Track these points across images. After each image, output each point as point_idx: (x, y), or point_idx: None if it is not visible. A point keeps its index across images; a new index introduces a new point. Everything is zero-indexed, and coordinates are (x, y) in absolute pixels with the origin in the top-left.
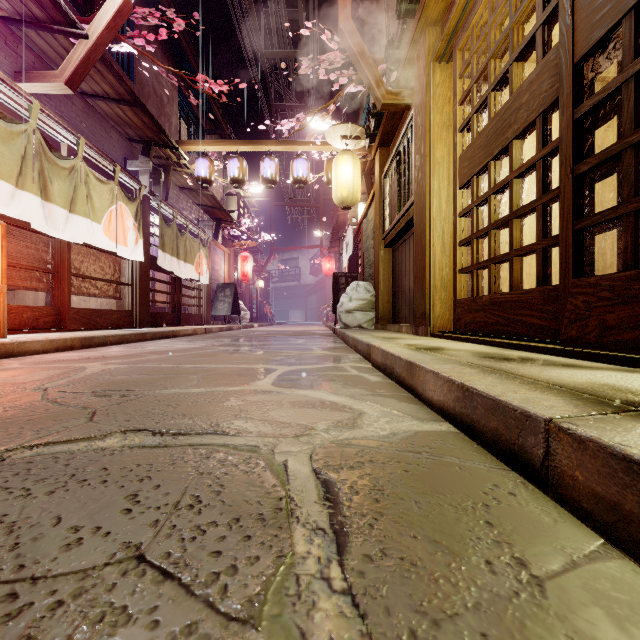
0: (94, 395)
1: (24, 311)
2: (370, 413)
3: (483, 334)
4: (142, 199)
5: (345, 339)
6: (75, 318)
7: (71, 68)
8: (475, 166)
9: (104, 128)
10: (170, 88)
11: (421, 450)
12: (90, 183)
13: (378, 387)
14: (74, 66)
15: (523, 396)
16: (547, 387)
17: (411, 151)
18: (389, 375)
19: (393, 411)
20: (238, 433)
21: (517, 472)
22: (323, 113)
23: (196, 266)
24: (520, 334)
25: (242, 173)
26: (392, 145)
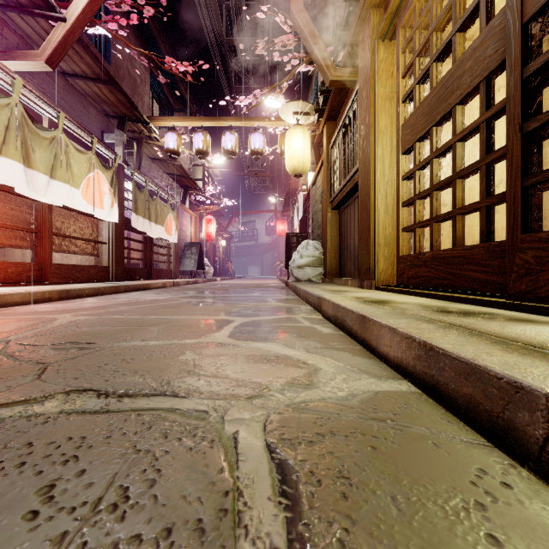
0: (53, 348)
1: (8, 266)
2: (325, 369)
3: (425, 287)
4: (117, 168)
5: (297, 291)
6: (56, 273)
7: (51, 48)
8: (417, 132)
9: (83, 104)
10: (143, 71)
11: (385, 417)
12: (69, 152)
13: (330, 339)
14: (53, 46)
15: (502, 360)
16: (523, 348)
17: (356, 122)
18: (340, 327)
19: (348, 367)
20: (188, 394)
21: (502, 450)
22: (277, 90)
23: (166, 227)
24: (463, 288)
25: (206, 145)
26: (338, 119)
